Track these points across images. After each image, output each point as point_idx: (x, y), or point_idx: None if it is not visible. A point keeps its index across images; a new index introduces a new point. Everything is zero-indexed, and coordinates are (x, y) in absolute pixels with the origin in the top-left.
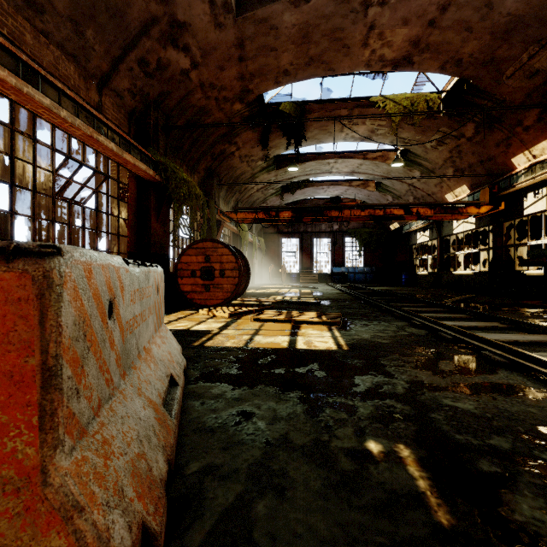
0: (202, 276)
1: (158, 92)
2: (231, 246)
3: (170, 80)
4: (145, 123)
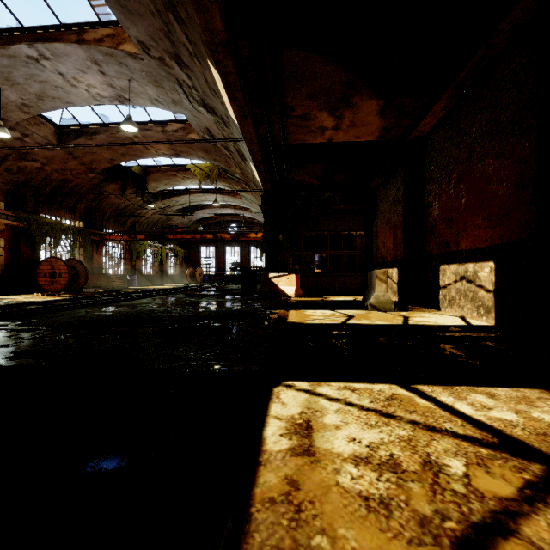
0: (50, 276)
1: (24, 179)
2: (77, 260)
3: (31, 173)
4: (17, 195)
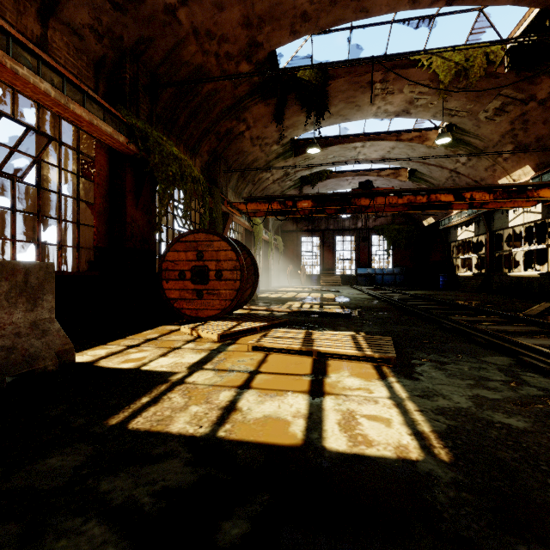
0: (193, 278)
1: (136, 37)
2: (234, 240)
3: (151, 20)
4: (119, 78)
